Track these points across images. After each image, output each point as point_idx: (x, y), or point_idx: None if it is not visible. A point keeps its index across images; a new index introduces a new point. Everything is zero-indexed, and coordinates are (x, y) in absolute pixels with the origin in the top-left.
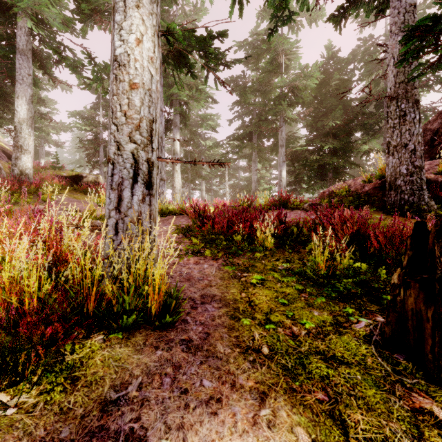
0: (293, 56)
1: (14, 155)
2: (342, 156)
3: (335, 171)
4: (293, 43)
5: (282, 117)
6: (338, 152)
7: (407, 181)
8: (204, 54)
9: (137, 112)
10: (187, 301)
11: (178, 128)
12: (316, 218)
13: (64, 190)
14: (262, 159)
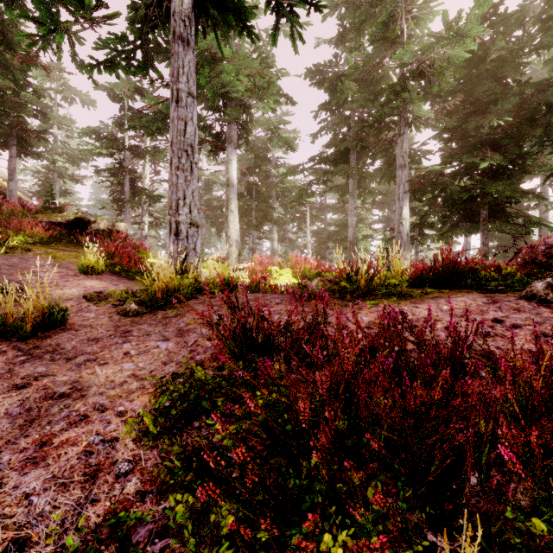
0: (425, 12)
1: None
2: (513, 179)
3: (494, 207)
4: None
5: (402, 117)
6: (498, 175)
7: None
8: None
9: None
10: None
11: (234, 145)
12: None
13: (54, 244)
14: (364, 191)
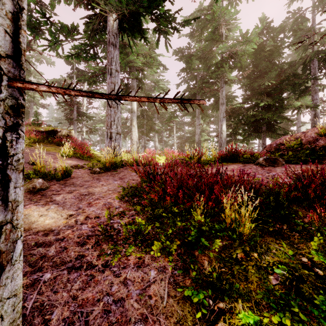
0: (233, 26)
1: None
2: (276, 111)
3: (268, 125)
4: (233, 13)
5: (222, 79)
6: (270, 109)
7: None
8: (155, 17)
9: None
10: None
11: (135, 90)
12: (299, 184)
13: (40, 143)
14: (204, 115)
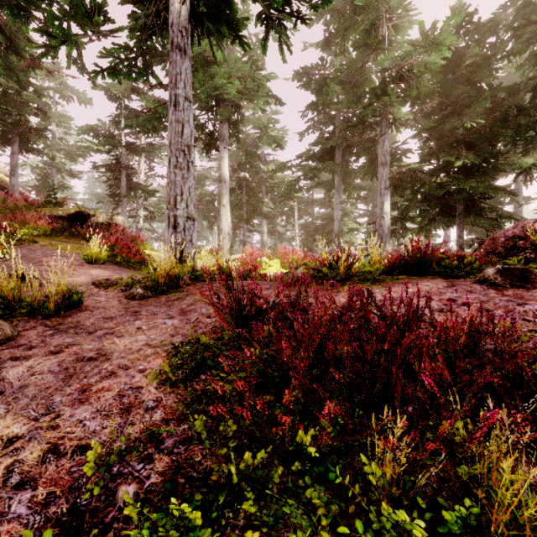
0: (404, 21)
1: None
2: (485, 177)
3: (469, 202)
4: None
5: (384, 118)
6: (473, 173)
7: None
8: None
9: None
10: None
11: (226, 143)
12: None
13: (56, 237)
14: (348, 186)
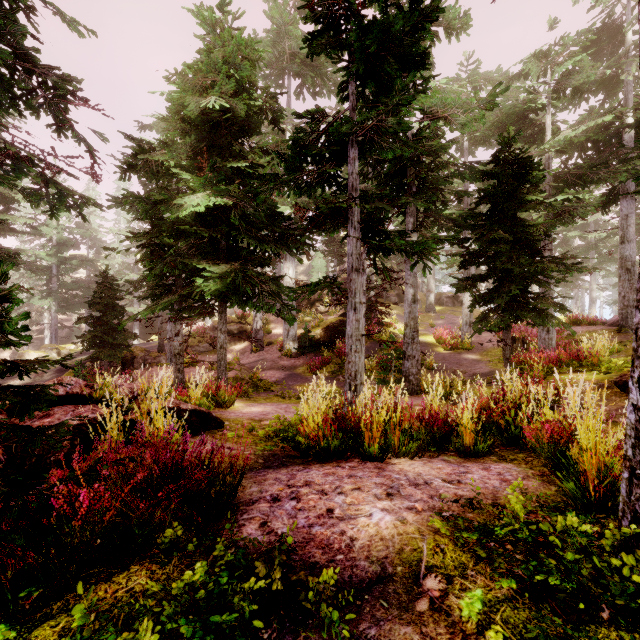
0: None
1: (427, 294)
2: None
3: None
4: None
5: None
6: None
7: (620, 313)
8: None
9: (466, 313)
10: (477, 349)
11: None
12: None
13: (448, 308)
14: None
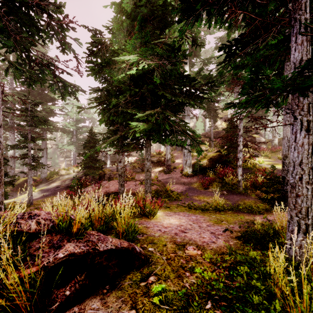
0: None
1: (272, 139)
2: None
3: None
4: None
5: None
6: None
7: None
8: None
9: None
10: None
11: None
12: None
13: None
14: None
